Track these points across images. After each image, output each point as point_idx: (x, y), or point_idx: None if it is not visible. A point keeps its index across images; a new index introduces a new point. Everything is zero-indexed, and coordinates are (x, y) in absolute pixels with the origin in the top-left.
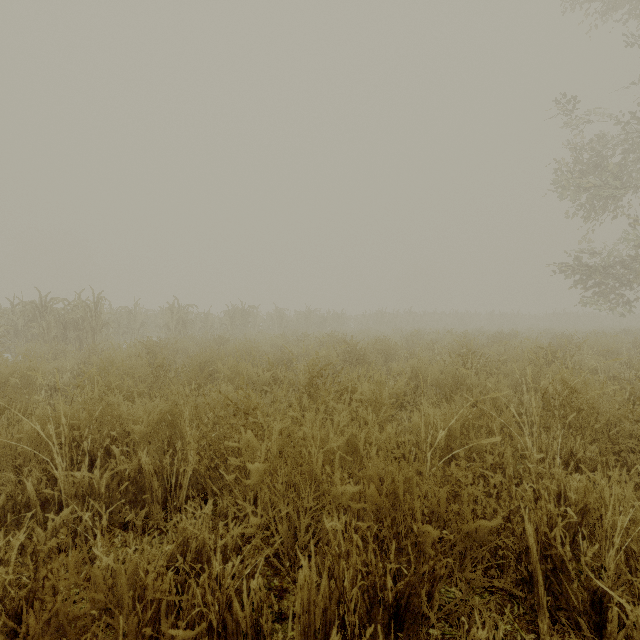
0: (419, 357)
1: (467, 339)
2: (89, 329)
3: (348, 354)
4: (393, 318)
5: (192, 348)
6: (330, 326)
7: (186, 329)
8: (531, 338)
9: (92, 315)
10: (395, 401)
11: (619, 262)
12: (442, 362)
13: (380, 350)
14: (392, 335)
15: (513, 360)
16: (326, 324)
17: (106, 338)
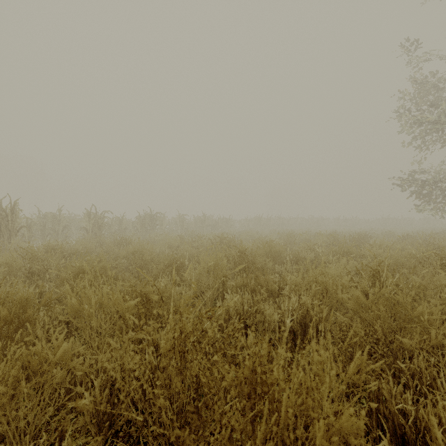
0: (323, 269)
1: (335, 240)
2: (5, 232)
3: (237, 258)
4: (268, 222)
5: (93, 250)
6: (221, 228)
7: (101, 231)
8: (390, 239)
9: (8, 219)
10: (299, 325)
11: (444, 178)
12: (337, 269)
13: (267, 252)
14: (271, 236)
15: (412, 267)
16: (217, 226)
17: (29, 239)
